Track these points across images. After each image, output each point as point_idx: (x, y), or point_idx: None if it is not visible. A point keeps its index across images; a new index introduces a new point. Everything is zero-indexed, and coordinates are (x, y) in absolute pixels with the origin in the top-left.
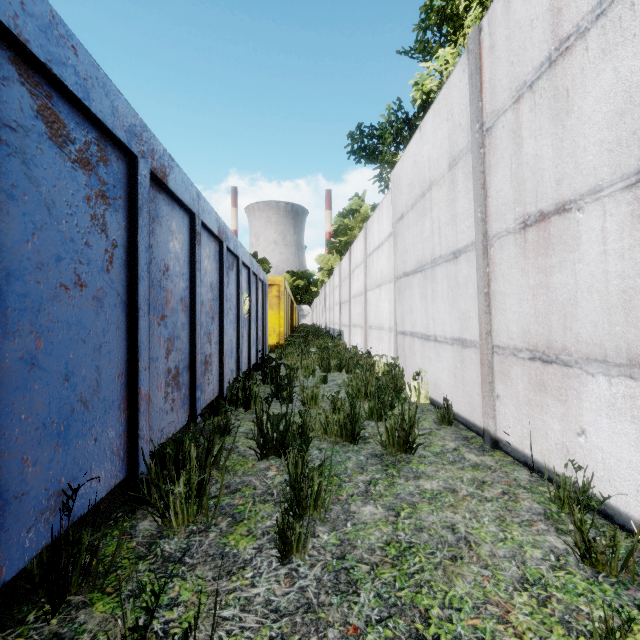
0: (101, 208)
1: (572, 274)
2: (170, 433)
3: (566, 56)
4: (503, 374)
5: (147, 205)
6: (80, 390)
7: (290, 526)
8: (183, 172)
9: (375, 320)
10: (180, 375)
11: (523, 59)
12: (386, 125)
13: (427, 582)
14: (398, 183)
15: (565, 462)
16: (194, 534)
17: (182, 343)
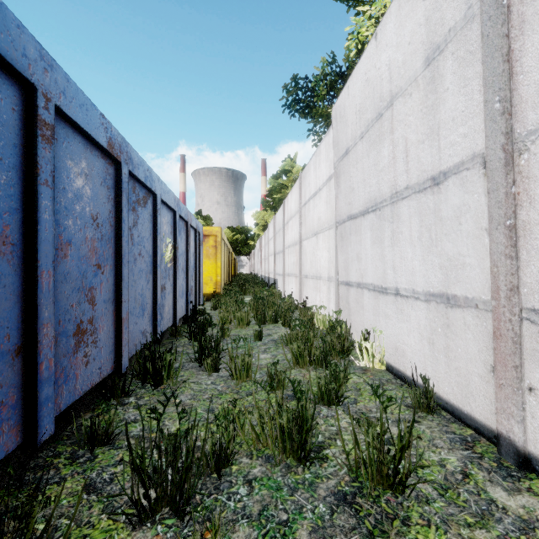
0: None
1: None
2: None
3: None
4: None
5: None
6: None
7: None
8: None
9: (311, 269)
10: None
11: None
12: (320, 78)
13: None
14: (342, 115)
15: None
16: None
17: None
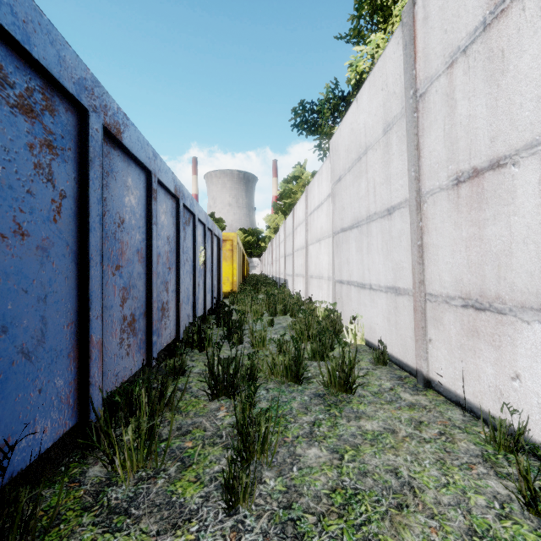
0: (47, 157)
1: (507, 226)
2: (125, 377)
3: (501, 18)
4: (435, 320)
5: (99, 158)
6: (21, 341)
7: (237, 475)
8: (139, 131)
9: (315, 270)
10: (136, 321)
11: (457, 26)
12: (325, 101)
13: (375, 535)
14: (336, 149)
15: (498, 404)
16: (142, 481)
17: (138, 291)
